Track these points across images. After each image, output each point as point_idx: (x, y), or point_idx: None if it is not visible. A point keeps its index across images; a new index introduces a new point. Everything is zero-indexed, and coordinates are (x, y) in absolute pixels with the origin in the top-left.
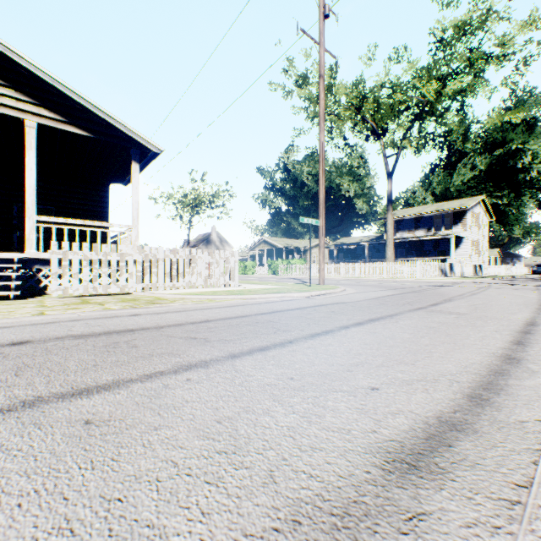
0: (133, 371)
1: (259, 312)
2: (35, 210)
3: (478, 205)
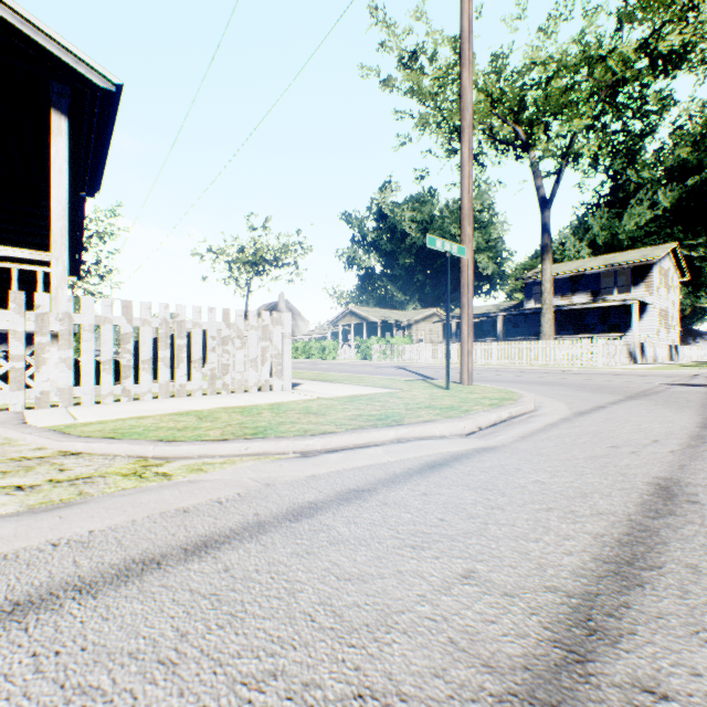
0: None
1: None
2: None
3: (667, 258)
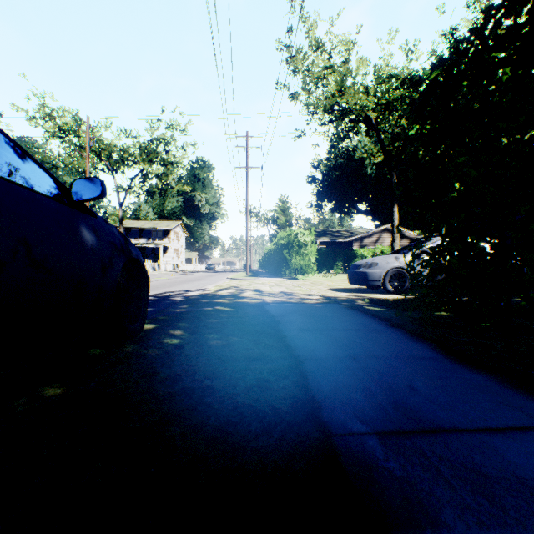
0: None
1: None
2: None
3: (179, 227)
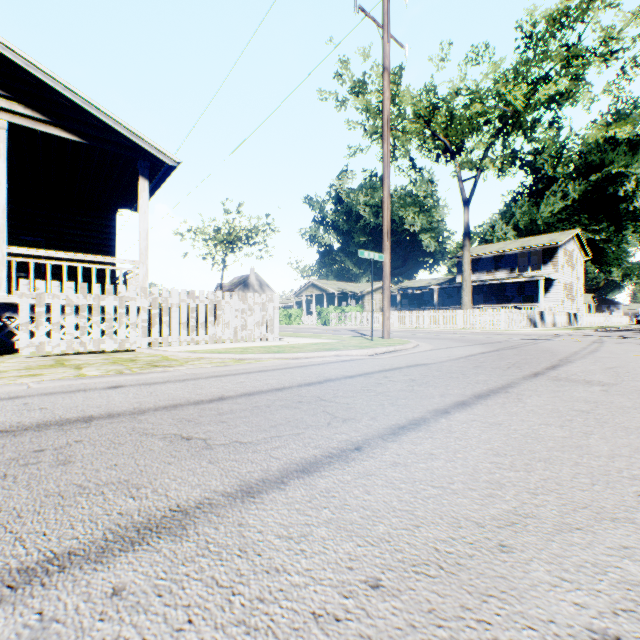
0: (4, 552)
1: (304, 381)
2: (4, 239)
3: (572, 241)
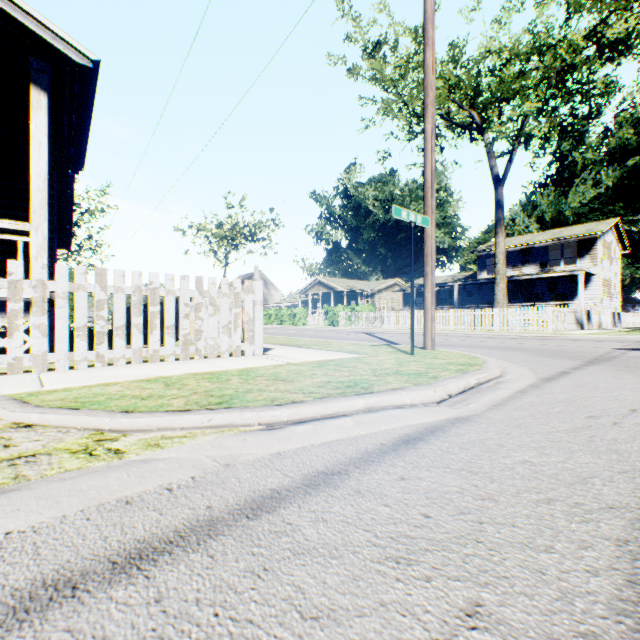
0: None
1: None
2: None
3: (610, 232)
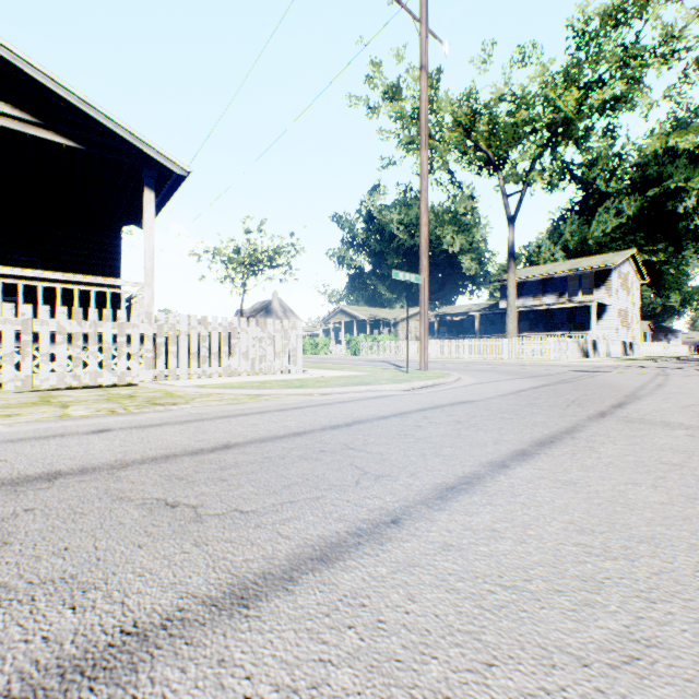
0: None
1: (329, 423)
2: None
3: (627, 263)
